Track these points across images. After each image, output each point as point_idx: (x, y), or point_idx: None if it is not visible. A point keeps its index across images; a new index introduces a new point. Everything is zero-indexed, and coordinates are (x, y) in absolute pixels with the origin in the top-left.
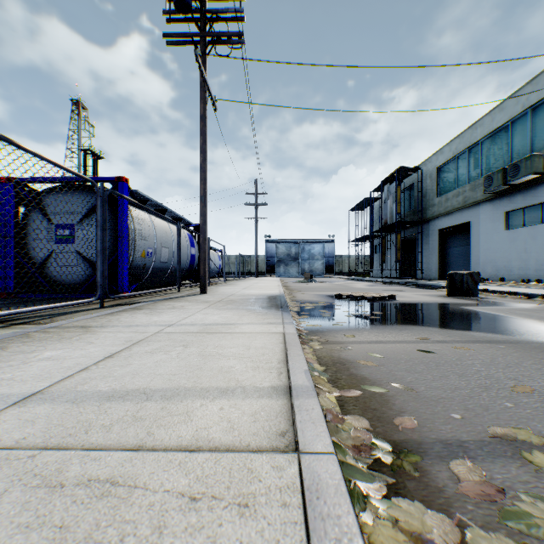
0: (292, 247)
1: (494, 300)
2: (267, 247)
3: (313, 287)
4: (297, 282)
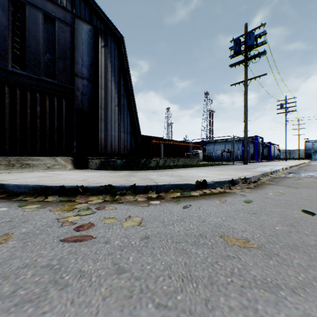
0: None
1: None
2: (305, 145)
3: None
4: None
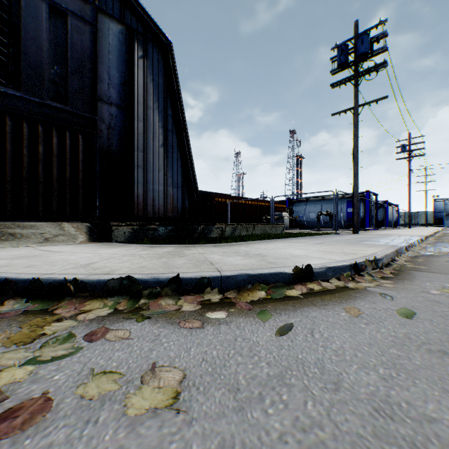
0: None
1: None
2: (434, 205)
3: None
4: None
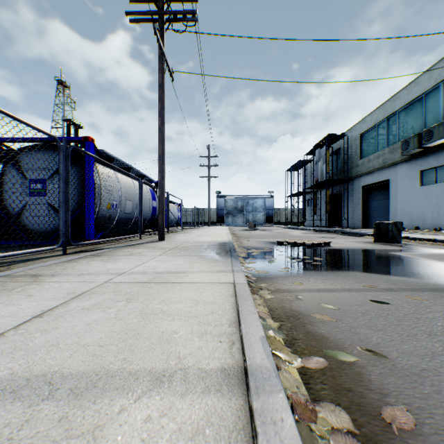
0: (239, 201)
1: (417, 246)
2: (218, 201)
3: (256, 235)
4: (243, 230)
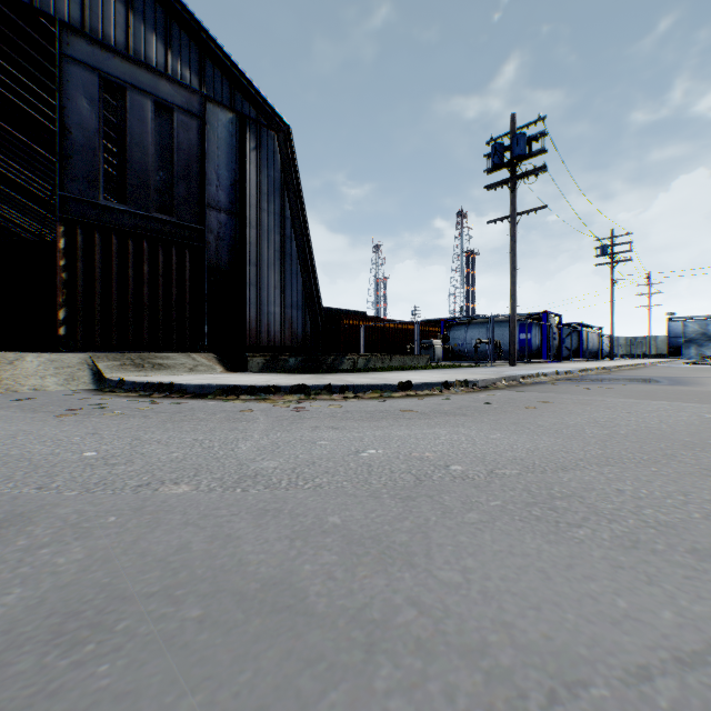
0: (708, 325)
1: None
2: (668, 326)
3: None
4: None
